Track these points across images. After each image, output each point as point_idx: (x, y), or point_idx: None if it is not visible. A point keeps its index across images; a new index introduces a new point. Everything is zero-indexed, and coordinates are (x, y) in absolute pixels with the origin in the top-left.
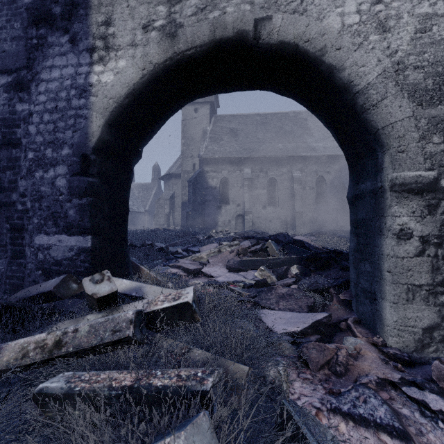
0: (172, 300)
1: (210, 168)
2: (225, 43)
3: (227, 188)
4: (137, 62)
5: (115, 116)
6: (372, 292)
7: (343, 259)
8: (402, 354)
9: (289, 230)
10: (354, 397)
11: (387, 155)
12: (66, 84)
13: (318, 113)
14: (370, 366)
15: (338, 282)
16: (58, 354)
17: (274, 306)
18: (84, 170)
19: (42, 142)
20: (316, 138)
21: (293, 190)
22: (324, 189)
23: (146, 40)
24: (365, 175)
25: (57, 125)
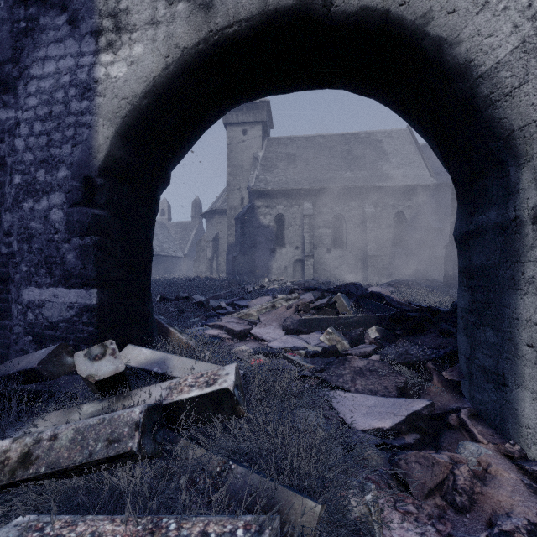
0: (204, 385)
1: (262, 202)
2: (281, 16)
3: (282, 227)
4: (159, 47)
5: (130, 123)
6: (499, 374)
7: (441, 320)
8: None
9: (360, 279)
10: None
11: (527, 170)
12: (64, 82)
13: (411, 117)
14: (510, 498)
15: (438, 353)
16: (23, 477)
17: (349, 386)
18: (87, 198)
19: (32, 161)
20: (394, 164)
21: (364, 229)
22: (404, 227)
23: (170, 16)
24: (485, 202)
25: (52, 138)
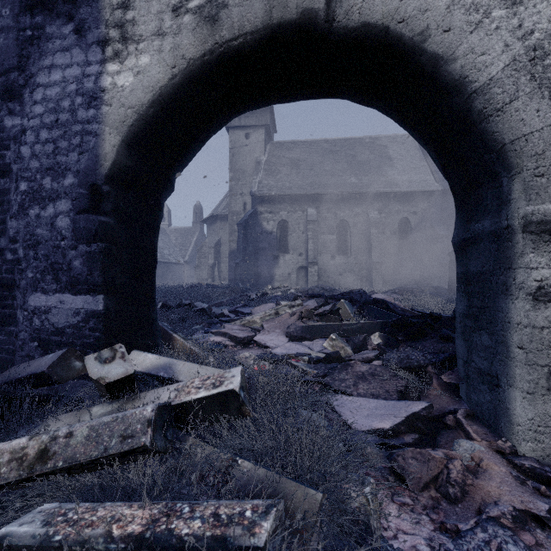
0: (211, 387)
1: (265, 208)
2: (285, 29)
3: (286, 233)
4: (165, 58)
5: (136, 132)
6: (493, 375)
7: (442, 326)
8: (543, 467)
9: (365, 286)
10: (481, 541)
11: (517, 181)
12: (70, 90)
13: (412, 127)
14: (499, 488)
15: (438, 357)
16: (41, 472)
17: (351, 391)
18: (94, 206)
19: (38, 168)
20: (399, 170)
21: (369, 235)
22: (409, 233)
23: (176, 27)
24: (481, 211)
25: (58, 146)
